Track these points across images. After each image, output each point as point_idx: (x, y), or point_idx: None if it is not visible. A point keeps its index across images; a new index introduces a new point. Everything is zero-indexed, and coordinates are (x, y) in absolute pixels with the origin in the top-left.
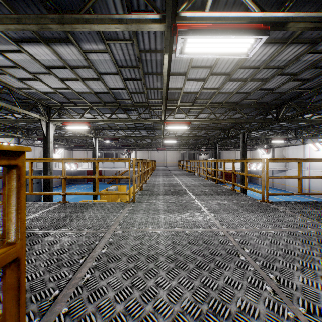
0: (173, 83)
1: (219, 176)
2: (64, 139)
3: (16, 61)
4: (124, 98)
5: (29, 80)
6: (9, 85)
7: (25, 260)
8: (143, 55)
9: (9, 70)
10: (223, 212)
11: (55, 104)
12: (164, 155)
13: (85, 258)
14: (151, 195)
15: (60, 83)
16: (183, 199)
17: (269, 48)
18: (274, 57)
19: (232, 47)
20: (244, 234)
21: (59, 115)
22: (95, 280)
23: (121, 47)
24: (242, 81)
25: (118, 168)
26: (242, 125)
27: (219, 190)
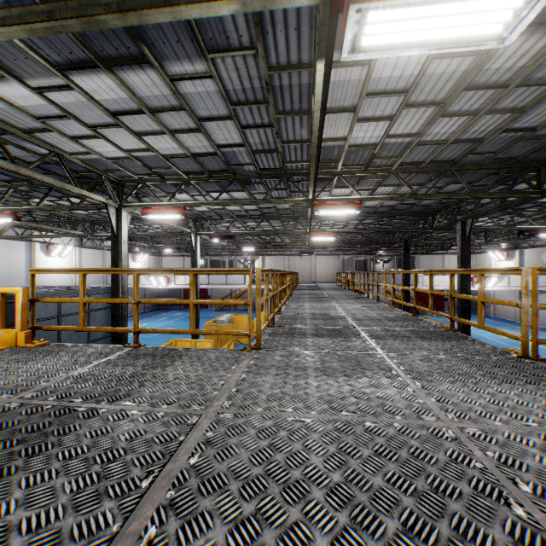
0: (331, 129)
1: (412, 300)
2: (148, 238)
3: (64, 106)
4: (242, 163)
5: (88, 139)
6: (58, 150)
7: (39, 473)
8: (275, 76)
9: (55, 122)
10: (440, 379)
11: (130, 178)
12: (312, 262)
13: (154, 477)
14: (290, 336)
15: (136, 140)
16: (353, 346)
17: (535, 37)
18: (545, 58)
19: (467, 25)
20: (503, 439)
21: (137, 198)
22: (167, 545)
23: (234, 63)
24: (468, 116)
25: (233, 286)
26: (461, 204)
27: (422, 329)
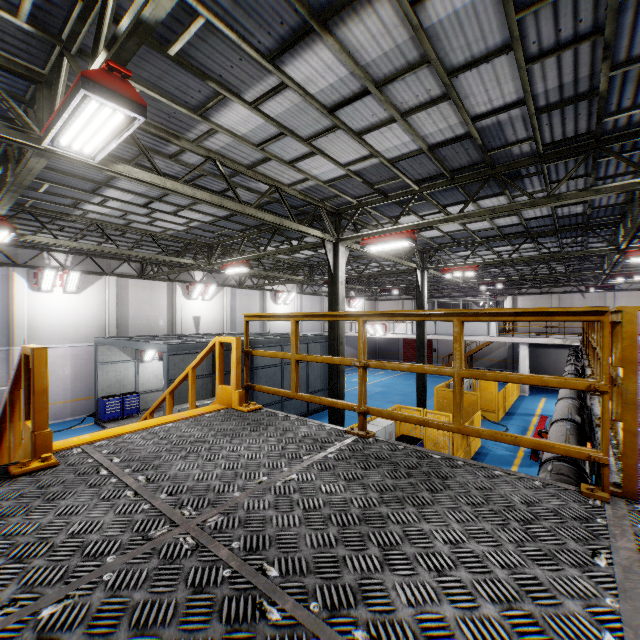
0: None
1: None
2: (364, 280)
3: (279, 119)
4: (510, 142)
5: (304, 159)
6: (278, 183)
7: None
8: None
9: (273, 147)
10: None
11: (347, 205)
12: (606, 303)
13: None
14: None
15: (356, 146)
16: None
17: None
18: None
19: None
20: None
21: (354, 229)
22: None
23: None
24: None
25: (470, 337)
26: None
27: None
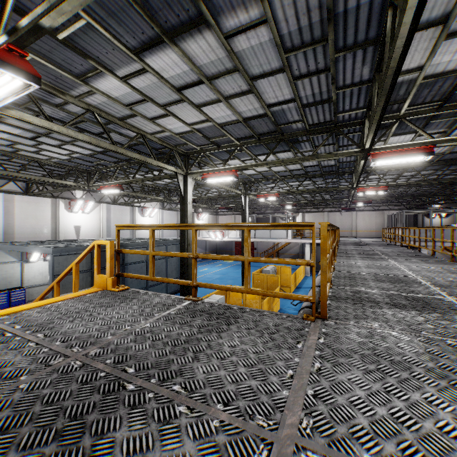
0: None
1: None
2: (208, 200)
3: (143, 90)
4: (290, 121)
5: (161, 118)
6: (142, 131)
7: None
8: None
9: (138, 107)
10: None
11: (193, 150)
12: (353, 218)
13: None
14: (358, 303)
15: (197, 113)
16: None
17: None
18: None
19: None
20: None
21: (199, 167)
22: None
23: None
24: None
25: (276, 239)
26: None
27: None
